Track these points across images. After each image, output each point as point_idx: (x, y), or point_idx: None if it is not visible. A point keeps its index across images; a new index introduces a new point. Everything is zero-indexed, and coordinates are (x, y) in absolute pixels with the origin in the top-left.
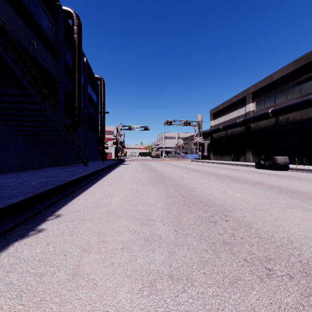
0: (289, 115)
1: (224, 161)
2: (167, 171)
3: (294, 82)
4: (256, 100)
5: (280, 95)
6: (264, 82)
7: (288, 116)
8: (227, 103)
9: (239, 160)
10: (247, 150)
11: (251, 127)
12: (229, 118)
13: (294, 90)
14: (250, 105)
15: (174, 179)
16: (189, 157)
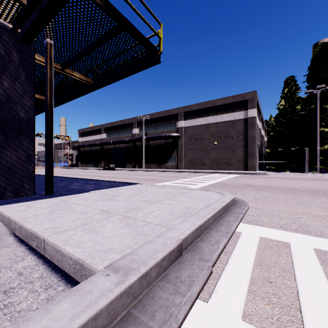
0: (119, 145)
1: (88, 167)
2: (57, 172)
3: (121, 130)
4: (107, 133)
5: (116, 134)
6: (110, 124)
7: (119, 145)
8: (91, 128)
9: (98, 166)
10: (102, 161)
11: (104, 147)
12: (92, 139)
13: (121, 133)
14: (104, 134)
15: (67, 173)
16: (57, 165)
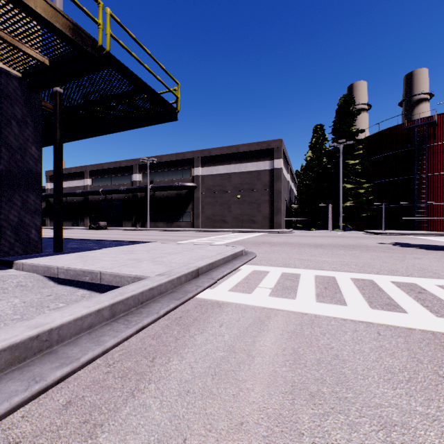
0: (113, 195)
1: (64, 227)
2: None
3: (115, 175)
4: (93, 178)
5: (108, 180)
6: (99, 166)
7: (112, 196)
8: (67, 170)
9: (79, 225)
10: (86, 217)
11: (89, 198)
12: (70, 185)
13: (115, 180)
14: (88, 180)
15: None
16: None
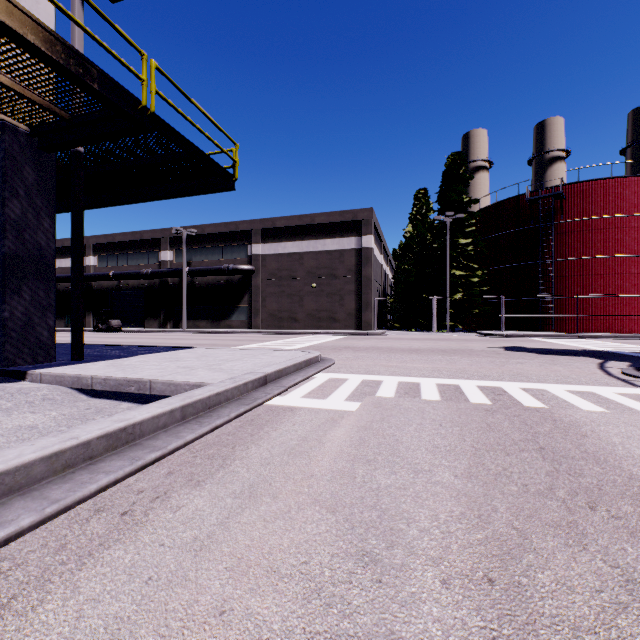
0: (130, 281)
1: None
2: None
3: (134, 251)
4: (99, 255)
5: (123, 259)
6: (108, 238)
7: (129, 282)
8: (58, 243)
9: None
10: (88, 313)
11: (93, 285)
12: (62, 266)
13: (134, 258)
14: (91, 258)
15: None
16: None
